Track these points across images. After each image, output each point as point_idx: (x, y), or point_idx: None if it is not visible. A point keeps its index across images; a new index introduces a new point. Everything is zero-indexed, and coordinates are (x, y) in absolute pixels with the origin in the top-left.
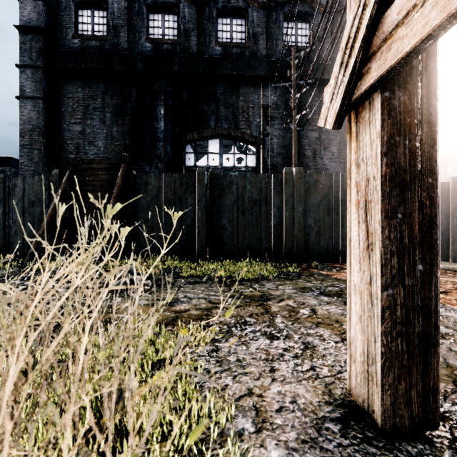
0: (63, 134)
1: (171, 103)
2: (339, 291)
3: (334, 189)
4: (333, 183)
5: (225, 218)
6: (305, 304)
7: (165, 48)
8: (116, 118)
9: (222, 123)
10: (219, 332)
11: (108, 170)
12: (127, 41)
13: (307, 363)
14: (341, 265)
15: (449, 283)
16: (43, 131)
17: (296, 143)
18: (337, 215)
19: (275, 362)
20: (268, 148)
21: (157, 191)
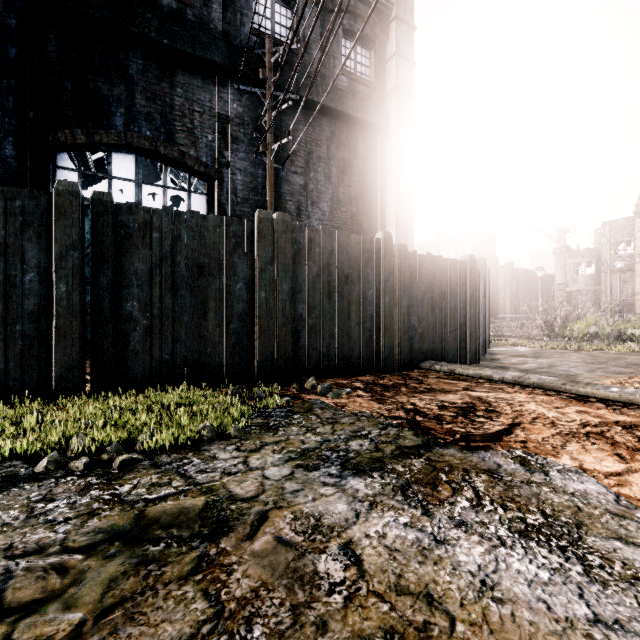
0: None
1: (17, 55)
2: (375, 452)
3: (337, 257)
4: (335, 247)
5: (132, 300)
6: (323, 524)
7: None
8: None
9: (141, 125)
10: None
11: None
12: None
13: None
14: (349, 380)
15: (503, 403)
16: None
17: (273, 188)
18: (341, 299)
19: None
20: (228, 188)
21: None
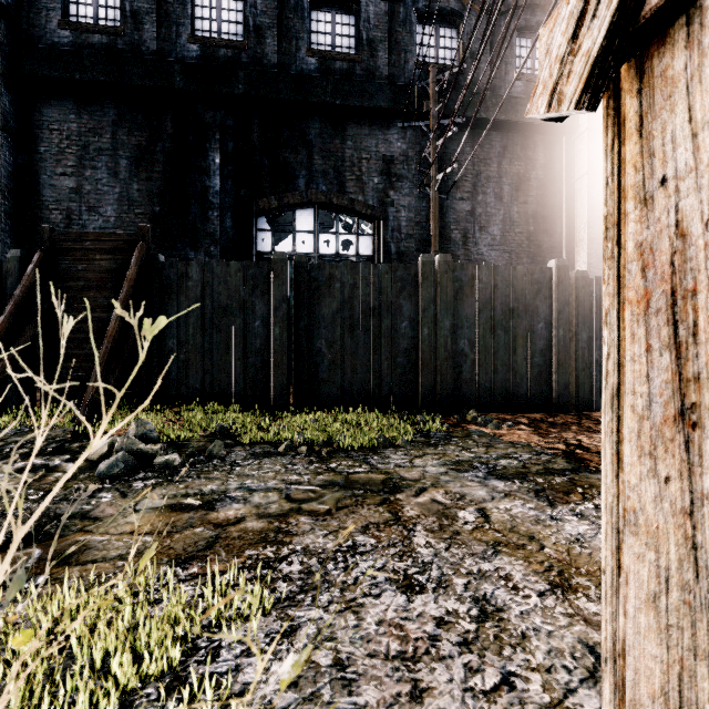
0: (43, 192)
1: (233, 147)
2: (521, 468)
3: (501, 291)
4: (499, 282)
5: (321, 339)
6: (465, 498)
7: (222, 55)
8: (138, 168)
9: (318, 182)
10: (300, 576)
11: (113, 252)
12: (156, 39)
13: (492, 665)
14: (513, 416)
15: None
16: (5, 186)
17: (437, 219)
18: (506, 333)
19: (422, 664)
20: (393, 226)
21: (202, 291)
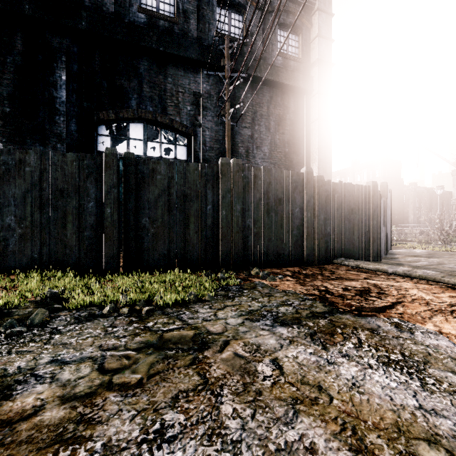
0: None
1: (77, 69)
2: (295, 314)
3: (273, 186)
4: (272, 180)
5: (146, 217)
6: (261, 349)
7: None
8: None
9: (146, 104)
10: None
11: None
12: None
13: None
14: (281, 270)
15: (392, 289)
16: None
17: (230, 139)
18: (276, 215)
19: None
20: (200, 141)
21: (40, 176)
